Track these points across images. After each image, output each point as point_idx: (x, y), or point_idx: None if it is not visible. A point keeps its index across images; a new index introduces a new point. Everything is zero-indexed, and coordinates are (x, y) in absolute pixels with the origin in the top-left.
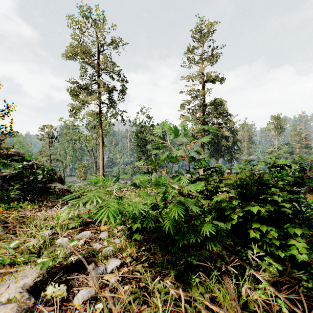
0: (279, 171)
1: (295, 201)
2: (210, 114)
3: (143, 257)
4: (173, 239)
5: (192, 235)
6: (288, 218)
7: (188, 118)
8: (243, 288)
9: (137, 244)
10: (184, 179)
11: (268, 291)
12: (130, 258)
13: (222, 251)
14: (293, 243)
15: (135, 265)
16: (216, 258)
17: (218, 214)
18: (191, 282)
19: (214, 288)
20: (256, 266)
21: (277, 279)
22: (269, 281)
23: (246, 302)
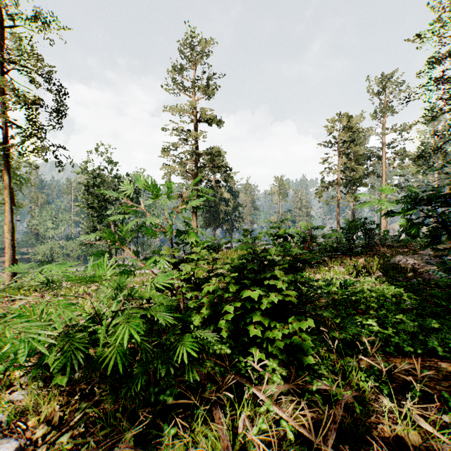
0: (283, 244)
1: (300, 281)
2: (205, 167)
3: (76, 415)
4: (131, 373)
5: (160, 365)
6: (293, 303)
7: (174, 170)
8: (241, 420)
9: (65, 393)
10: (160, 261)
11: (271, 414)
12: (46, 427)
13: (214, 367)
14: (298, 340)
15: (54, 439)
16: (206, 381)
17: (209, 312)
18: (162, 441)
19: (200, 437)
20: (258, 376)
21: (281, 389)
22: (272, 397)
23: (244, 441)
